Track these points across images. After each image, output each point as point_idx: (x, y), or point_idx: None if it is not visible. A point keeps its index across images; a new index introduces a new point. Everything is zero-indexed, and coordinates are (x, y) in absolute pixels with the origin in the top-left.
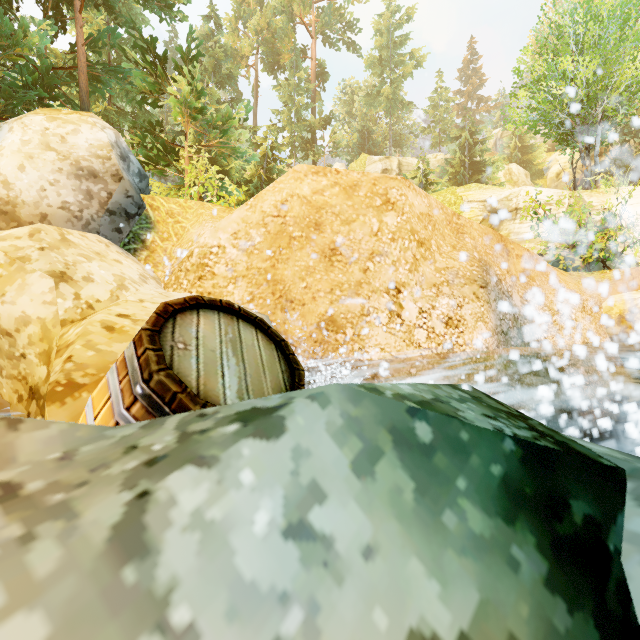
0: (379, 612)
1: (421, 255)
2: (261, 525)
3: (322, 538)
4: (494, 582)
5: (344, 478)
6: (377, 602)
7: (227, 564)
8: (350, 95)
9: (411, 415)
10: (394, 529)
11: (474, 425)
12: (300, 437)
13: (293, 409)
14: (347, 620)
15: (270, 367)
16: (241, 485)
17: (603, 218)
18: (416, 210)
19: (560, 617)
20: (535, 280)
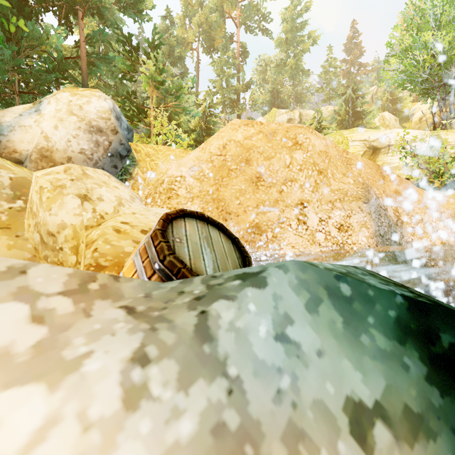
0: (329, 384)
1: (320, 180)
2: (263, 333)
3: (294, 343)
4: (394, 376)
5: (302, 313)
6: (327, 379)
7: (249, 350)
8: (264, 66)
9: (337, 279)
10: (332, 343)
11: (376, 287)
12: (275, 288)
13: (270, 273)
14: (312, 386)
15: (230, 255)
16: (250, 311)
17: None
18: (317, 149)
19: (435, 398)
20: (404, 197)
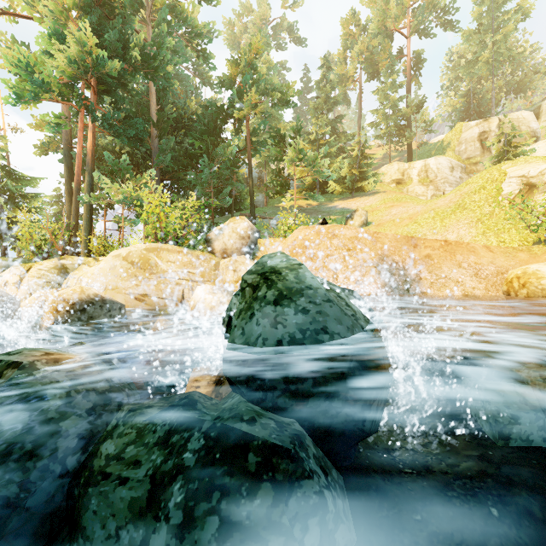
0: None
1: (349, 255)
2: None
3: None
4: None
5: None
6: None
7: None
8: (458, 60)
9: None
10: None
11: None
12: None
13: None
14: None
15: None
16: None
17: None
18: (347, 236)
19: None
20: (434, 260)
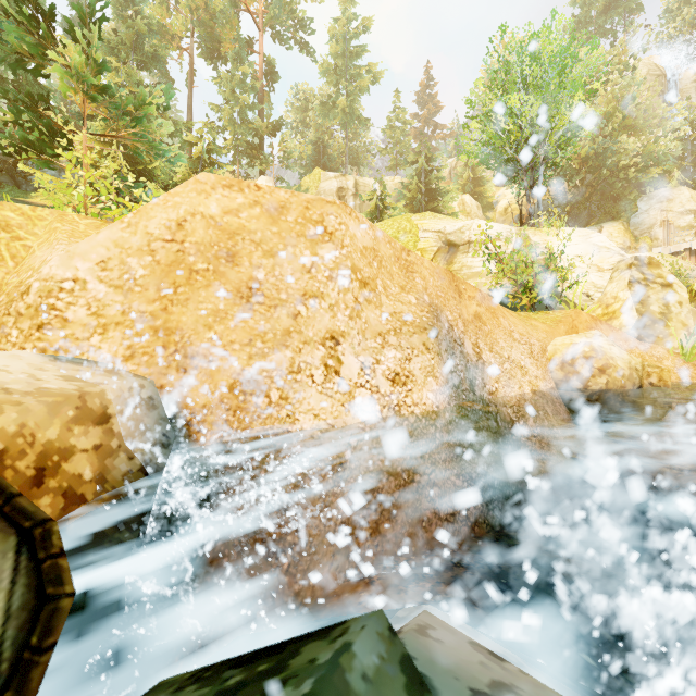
0: None
1: (364, 298)
2: None
3: None
4: None
5: None
6: None
7: None
8: (304, 102)
9: None
10: None
11: None
12: None
13: None
14: None
15: None
16: None
17: (547, 259)
18: (359, 243)
19: None
20: (487, 324)
